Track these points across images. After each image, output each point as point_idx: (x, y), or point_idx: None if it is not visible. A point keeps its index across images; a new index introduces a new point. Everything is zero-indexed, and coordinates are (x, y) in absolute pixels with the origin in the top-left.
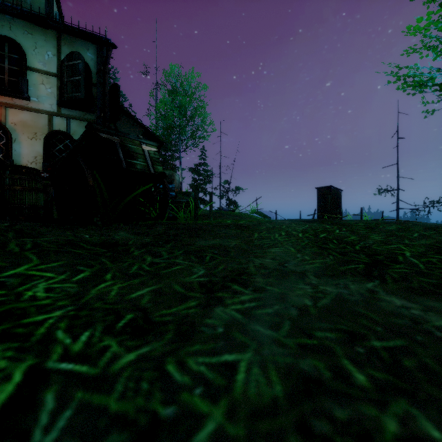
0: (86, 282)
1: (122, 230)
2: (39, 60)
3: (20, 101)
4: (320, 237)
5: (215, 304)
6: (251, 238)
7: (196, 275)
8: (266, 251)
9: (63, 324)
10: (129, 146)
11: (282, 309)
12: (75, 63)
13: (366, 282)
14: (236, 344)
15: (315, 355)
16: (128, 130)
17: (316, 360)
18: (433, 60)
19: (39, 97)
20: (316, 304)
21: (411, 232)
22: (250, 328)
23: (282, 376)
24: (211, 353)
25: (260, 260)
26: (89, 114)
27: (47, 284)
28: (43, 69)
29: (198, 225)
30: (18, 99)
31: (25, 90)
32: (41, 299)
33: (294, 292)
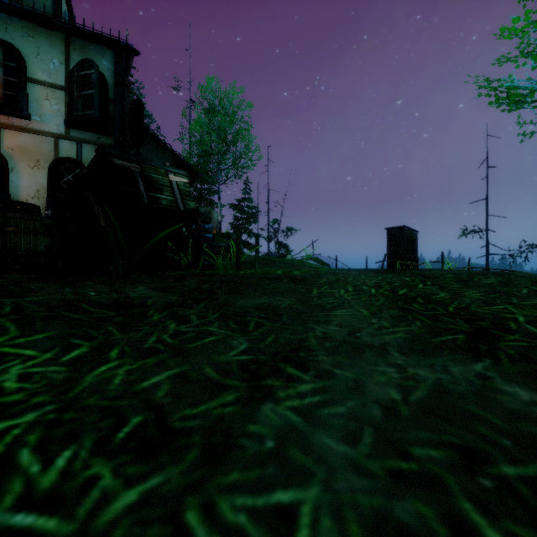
0: (81, 364)
1: (141, 284)
2: (42, 69)
3: (18, 121)
4: (400, 295)
5: (262, 399)
6: (308, 295)
7: (236, 350)
8: (330, 313)
9: (34, 436)
10: (152, 176)
11: (358, 406)
12: (87, 74)
13: (472, 361)
14: (294, 470)
15: (418, 492)
16: (154, 158)
17: (420, 503)
18: (532, 70)
19: (43, 116)
20: (407, 398)
21: (517, 287)
22: (314, 440)
23: (370, 534)
24: (256, 489)
25: (323, 328)
26: (105, 137)
27: (23, 367)
28: (48, 81)
29: (240, 277)
30: (17, 118)
31: (24, 107)
32: (10, 393)
33: (374, 378)
